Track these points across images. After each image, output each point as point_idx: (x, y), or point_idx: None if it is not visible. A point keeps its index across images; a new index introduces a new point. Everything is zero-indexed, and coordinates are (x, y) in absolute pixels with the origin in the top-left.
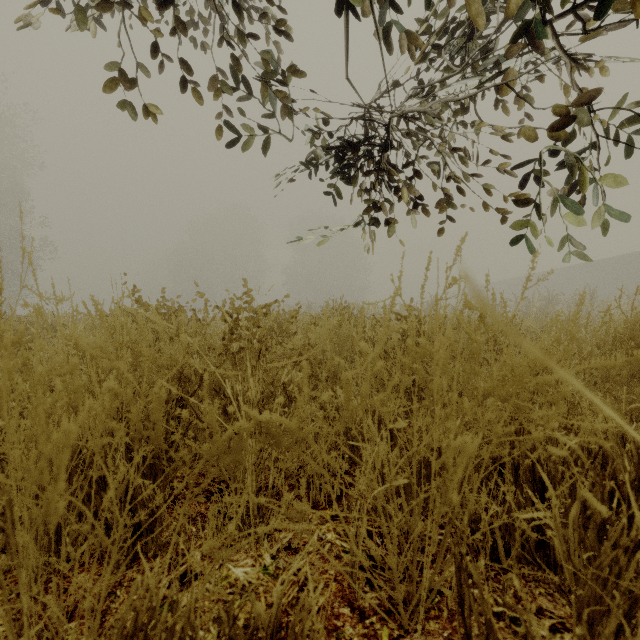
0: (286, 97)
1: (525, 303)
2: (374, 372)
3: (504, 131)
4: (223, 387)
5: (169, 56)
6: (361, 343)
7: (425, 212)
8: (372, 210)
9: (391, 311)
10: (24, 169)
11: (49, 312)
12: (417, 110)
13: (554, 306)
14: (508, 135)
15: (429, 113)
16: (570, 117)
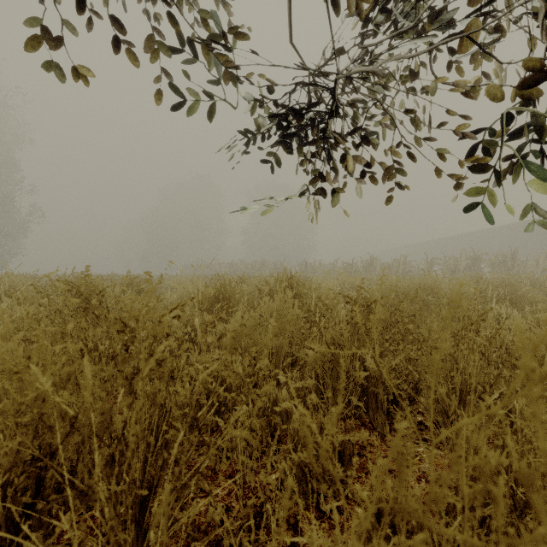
0: (228, 62)
1: (453, 262)
2: (321, 470)
3: (468, 90)
4: (109, 428)
5: (98, 13)
6: (299, 405)
7: (372, 182)
8: (318, 180)
9: (339, 293)
10: (15, 144)
11: (6, 278)
12: (367, 71)
13: (479, 264)
14: (472, 95)
15: (380, 74)
16: (546, 73)
